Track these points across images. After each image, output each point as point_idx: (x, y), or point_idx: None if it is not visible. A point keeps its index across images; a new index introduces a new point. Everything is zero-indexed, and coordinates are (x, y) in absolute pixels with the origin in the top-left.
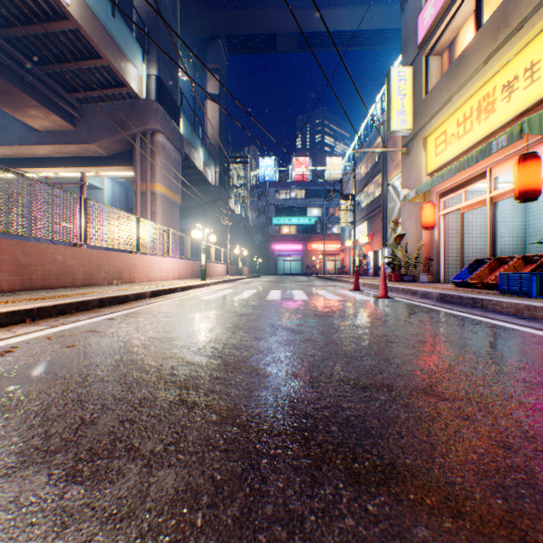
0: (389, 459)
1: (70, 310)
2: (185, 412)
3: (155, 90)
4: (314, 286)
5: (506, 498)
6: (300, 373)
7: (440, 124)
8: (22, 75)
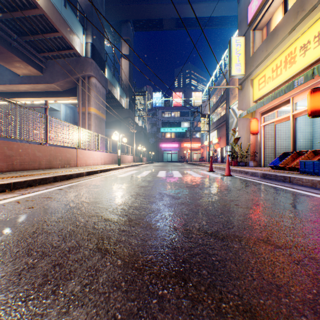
0: (247, 299)
1: (35, 184)
2: (99, 258)
3: (90, 51)
4: (185, 168)
5: None
6: (179, 227)
7: (261, 71)
8: (10, 42)
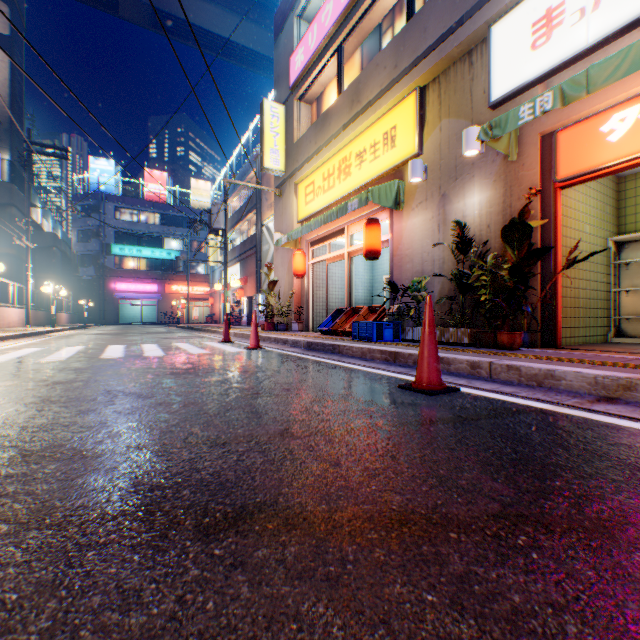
0: (241, 503)
1: None
2: None
3: None
4: (175, 338)
5: (329, 502)
6: (149, 444)
7: (310, 174)
8: None
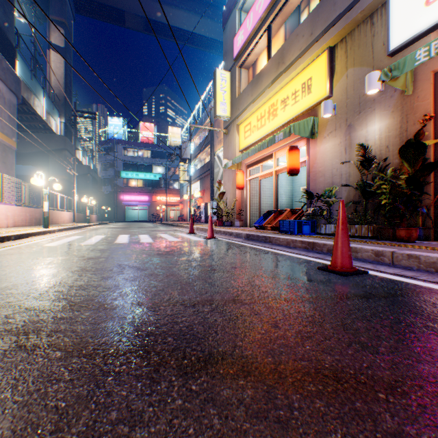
0: (208, 351)
1: None
2: (24, 357)
3: None
4: (159, 231)
5: (274, 356)
6: (145, 302)
7: (248, 117)
8: None
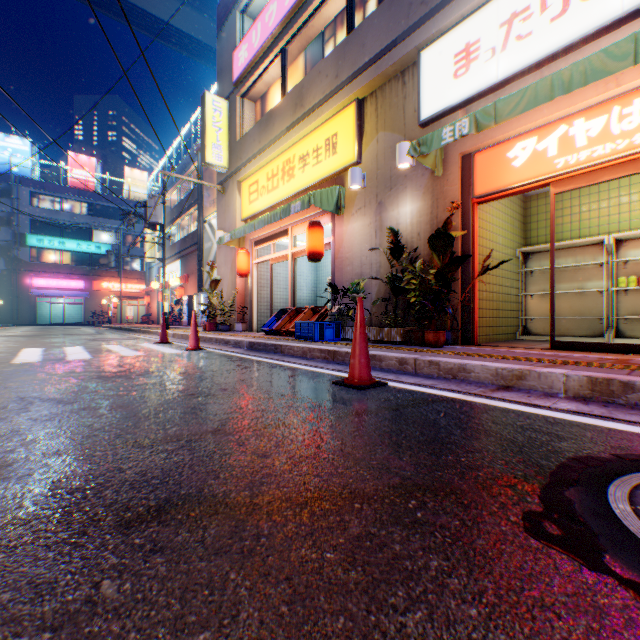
0: (166, 497)
1: None
2: None
3: None
4: (104, 340)
5: (253, 488)
6: (69, 449)
7: (254, 173)
8: None
